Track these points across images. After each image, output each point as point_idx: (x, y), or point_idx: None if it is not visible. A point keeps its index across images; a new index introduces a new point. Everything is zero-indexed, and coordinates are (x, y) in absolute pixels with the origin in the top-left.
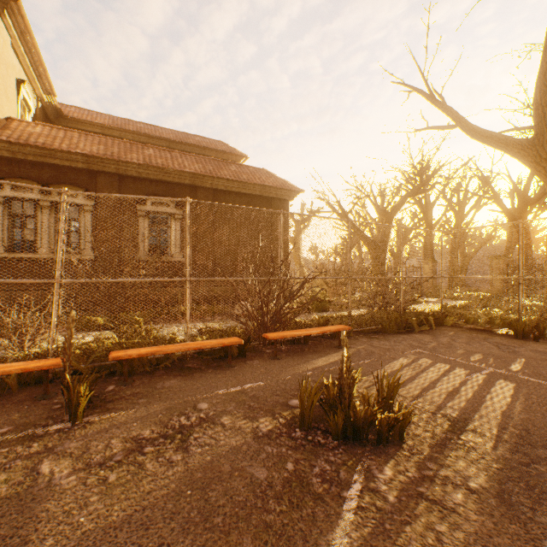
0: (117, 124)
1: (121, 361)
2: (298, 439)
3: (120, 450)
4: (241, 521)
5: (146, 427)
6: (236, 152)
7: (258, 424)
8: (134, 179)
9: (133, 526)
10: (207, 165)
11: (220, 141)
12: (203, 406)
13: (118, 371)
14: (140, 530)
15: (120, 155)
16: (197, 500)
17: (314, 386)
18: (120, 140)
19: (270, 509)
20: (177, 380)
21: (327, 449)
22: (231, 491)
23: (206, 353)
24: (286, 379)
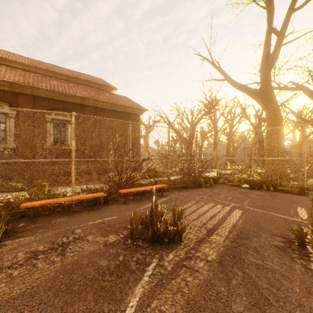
0: (33, 63)
1: (29, 208)
2: (128, 244)
3: (22, 258)
4: (88, 287)
5: (41, 245)
6: (110, 85)
7: (108, 238)
8: (44, 99)
9: (25, 296)
10: (91, 92)
11: (100, 78)
12: (78, 231)
13: (27, 215)
14: (29, 298)
15: (34, 84)
16: (66, 279)
17: (139, 216)
18: (34, 74)
19: (105, 280)
20: (64, 218)
21: (143, 248)
22: (86, 273)
23: (84, 202)
24: (129, 214)
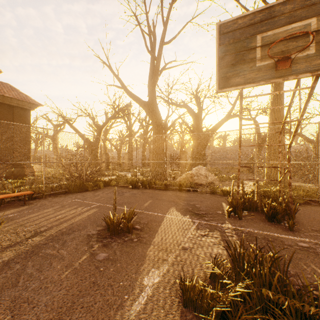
0: None
1: None
2: None
3: None
4: None
5: None
6: None
7: None
8: None
9: None
10: None
11: None
12: None
13: None
14: None
15: None
16: None
17: None
18: None
19: None
20: None
21: None
22: None
23: None
24: None
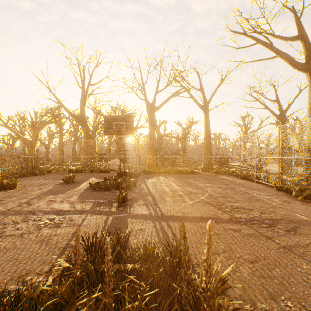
0: None
1: None
2: None
3: None
4: None
5: None
6: None
7: None
8: None
9: None
10: None
11: None
12: None
13: None
14: None
15: None
16: None
17: None
18: None
19: None
20: None
21: None
22: None
23: None
24: None
